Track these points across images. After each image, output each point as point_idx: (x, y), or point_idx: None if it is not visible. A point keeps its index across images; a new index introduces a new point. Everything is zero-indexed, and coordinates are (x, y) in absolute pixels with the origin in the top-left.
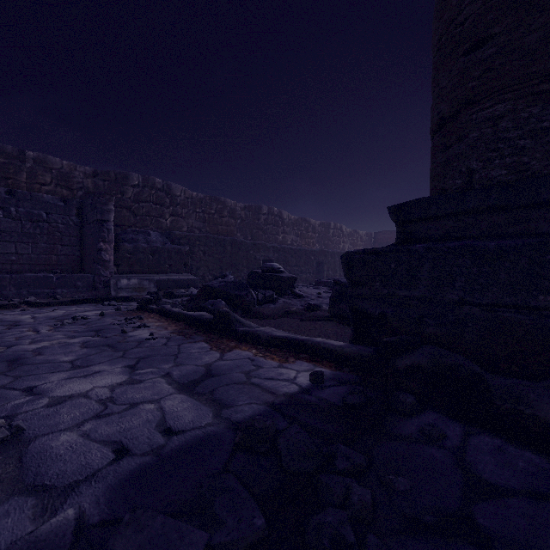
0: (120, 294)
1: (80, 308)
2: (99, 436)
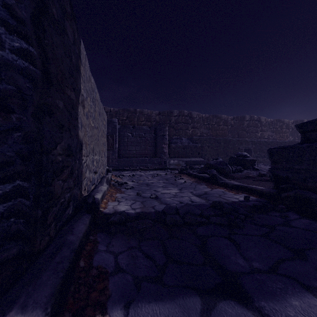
0: (170, 167)
1: (157, 172)
2: (175, 200)
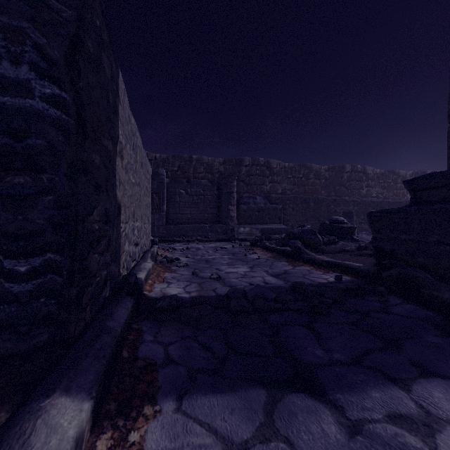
0: (240, 237)
1: (221, 244)
2: (243, 281)
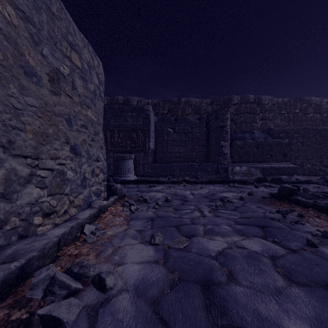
0: (235, 177)
1: (216, 188)
2: None
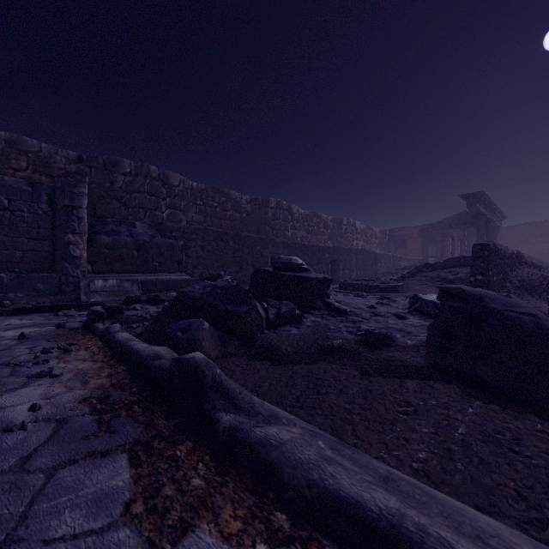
0: (93, 299)
1: (16, 322)
2: None
